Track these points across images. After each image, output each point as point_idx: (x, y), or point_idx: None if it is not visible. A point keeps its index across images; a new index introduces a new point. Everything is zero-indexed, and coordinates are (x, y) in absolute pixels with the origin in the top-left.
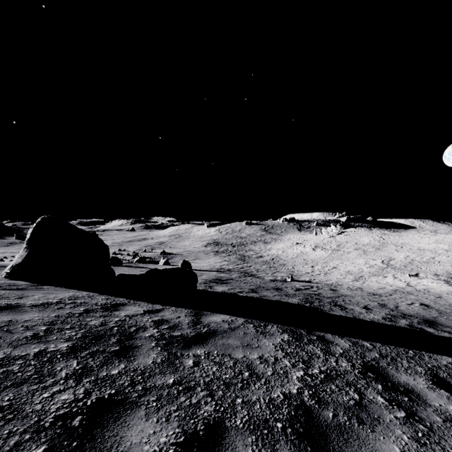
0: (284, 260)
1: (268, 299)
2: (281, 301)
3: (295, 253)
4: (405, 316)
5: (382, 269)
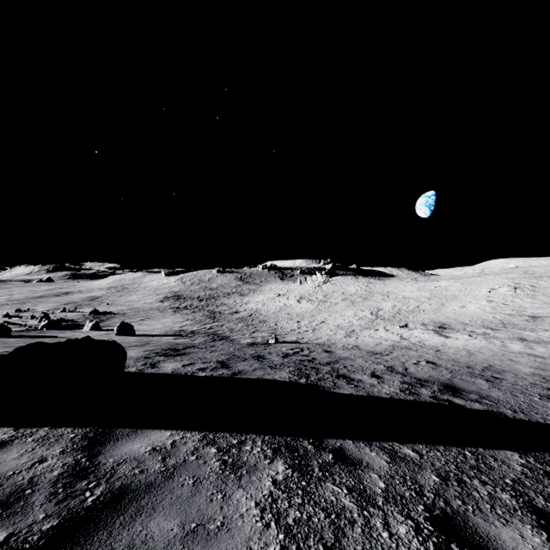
0: (265, 315)
1: (246, 378)
2: (265, 379)
3: (278, 307)
4: (421, 382)
5: (372, 321)
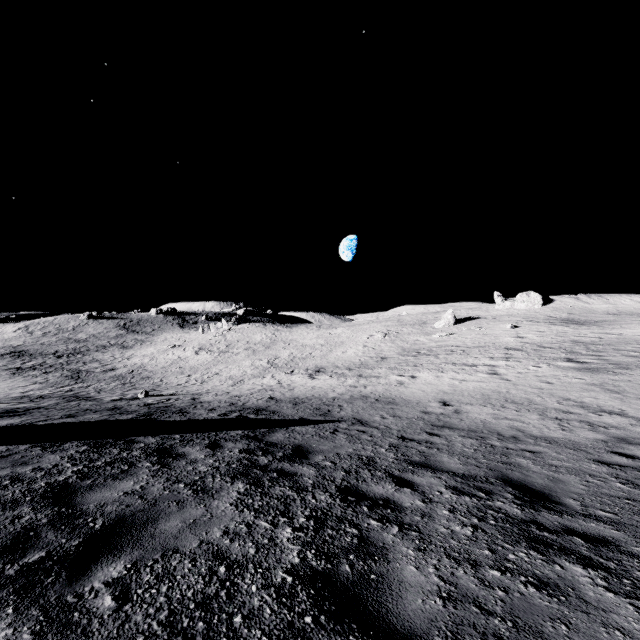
0: (150, 371)
1: (88, 421)
2: (107, 420)
3: (170, 360)
4: (243, 409)
5: (265, 369)
